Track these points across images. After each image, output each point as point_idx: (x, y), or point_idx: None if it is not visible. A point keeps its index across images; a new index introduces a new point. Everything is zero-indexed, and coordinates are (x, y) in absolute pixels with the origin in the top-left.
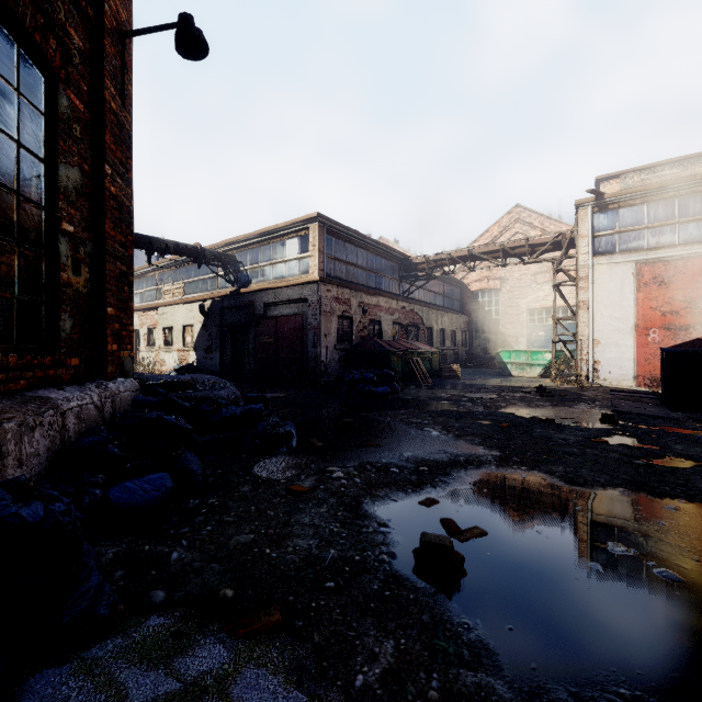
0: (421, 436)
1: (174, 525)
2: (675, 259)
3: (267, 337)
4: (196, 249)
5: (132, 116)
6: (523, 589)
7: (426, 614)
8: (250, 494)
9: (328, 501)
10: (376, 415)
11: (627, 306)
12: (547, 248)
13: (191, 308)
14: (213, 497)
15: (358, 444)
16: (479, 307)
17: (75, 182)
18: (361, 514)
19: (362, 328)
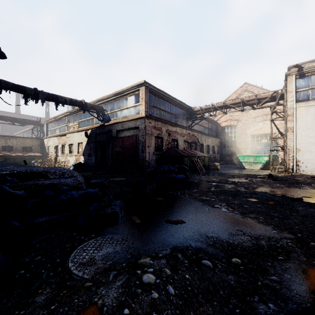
0: (215, 213)
1: None
2: None
3: (118, 148)
4: (82, 102)
5: None
6: None
7: None
8: None
9: None
10: (178, 193)
11: None
12: (267, 100)
13: (81, 134)
14: None
15: (168, 221)
16: (226, 134)
17: None
18: None
19: (168, 143)
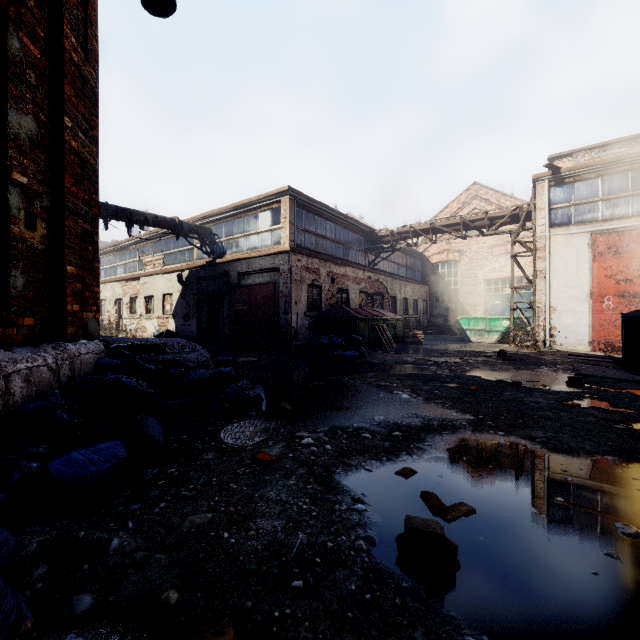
0: (391, 399)
1: (126, 501)
2: (629, 229)
3: (240, 304)
4: (174, 222)
5: (97, 73)
6: (532, 589)
7: (418, 630)
8: (213, 462)
9: (297, 472)
10: (345, 378)
11: (583, 275)
12: (505, 221)
13: (170, 278)
14: (173, 466)
15: (328, 408)
16: (439, 278)
17: (28, 131)
18: (333, 488)
19: (331, 296)
